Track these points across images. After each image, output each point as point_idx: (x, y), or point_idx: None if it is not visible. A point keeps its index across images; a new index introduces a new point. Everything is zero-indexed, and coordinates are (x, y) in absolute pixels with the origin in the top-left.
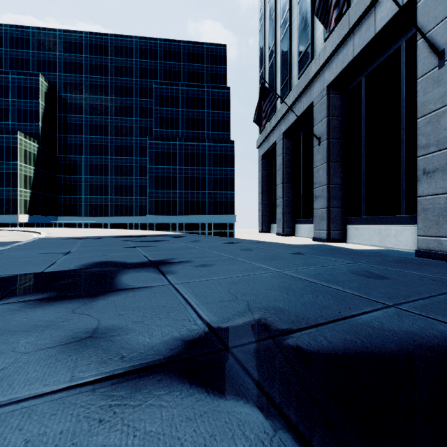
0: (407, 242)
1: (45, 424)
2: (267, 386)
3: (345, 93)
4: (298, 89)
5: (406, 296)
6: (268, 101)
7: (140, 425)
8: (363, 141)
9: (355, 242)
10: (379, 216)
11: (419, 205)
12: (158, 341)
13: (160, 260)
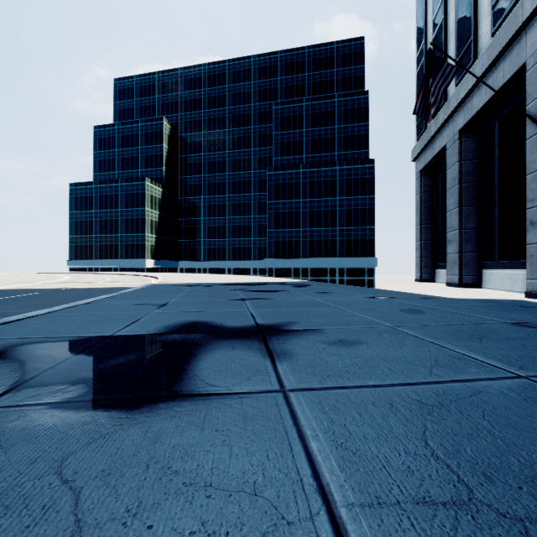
0: None
1: None
2: None
3: None
4: (492, 52)
5: None
6: (440, 77)
7: None
8: None
9: None
10: None
11: None
12: None
13: (272, 324)
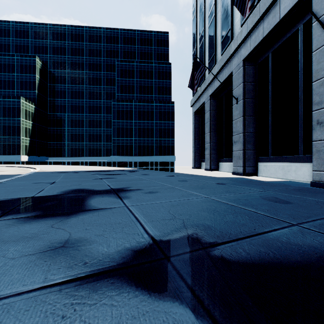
0: (304, 176)
1: (19, 319)
2: (198, 290)
3: (256, 64)
4: (221, 63)
5: (306, 217)
6: (199, 72)
7: (94, 322)
8: (270, 100)
9: (264, 175)
10: (283, 156)
11: (314, 148)
12: (114, 251)
13: (119, 188)
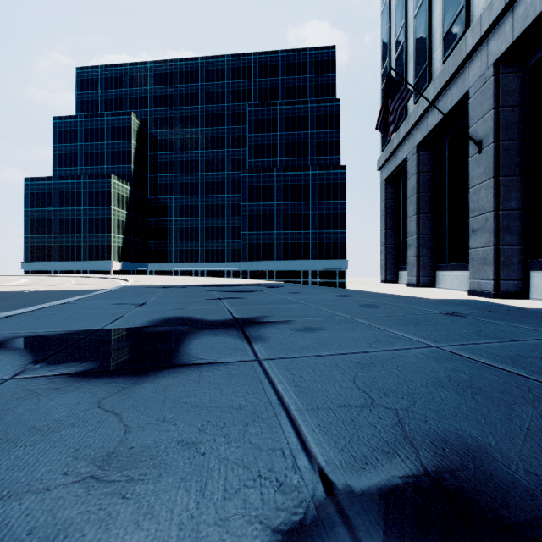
0: None
1: None
2: None
3: (526, 68)
4: (443, 78)
5: None
6: (398, 98)
7: None
8: None
9: None
10: None
11: None
12: (212, 518)
13: (247, 318)
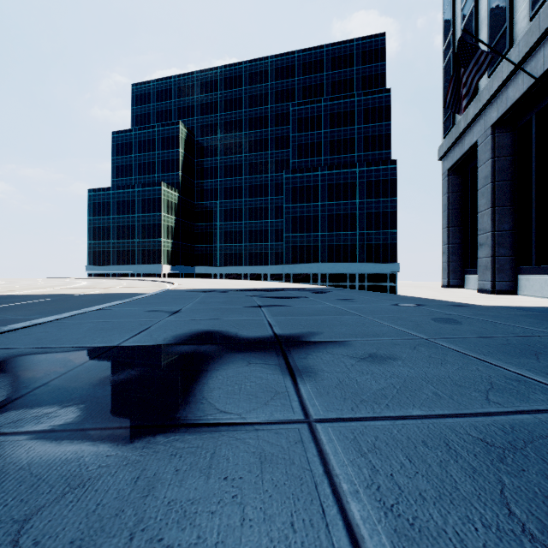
0: None
1: None
2: None
3: None
4: (531, 37)
5: None
6: (473, 65)
7: None
8: None
9: None
10: None
11: None
12: None
13: (291, 334)
